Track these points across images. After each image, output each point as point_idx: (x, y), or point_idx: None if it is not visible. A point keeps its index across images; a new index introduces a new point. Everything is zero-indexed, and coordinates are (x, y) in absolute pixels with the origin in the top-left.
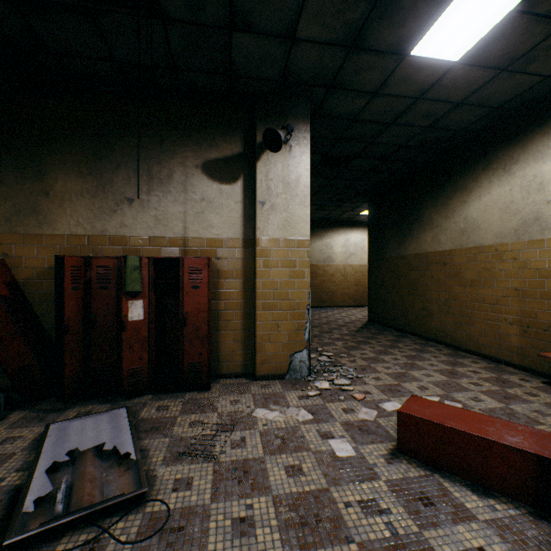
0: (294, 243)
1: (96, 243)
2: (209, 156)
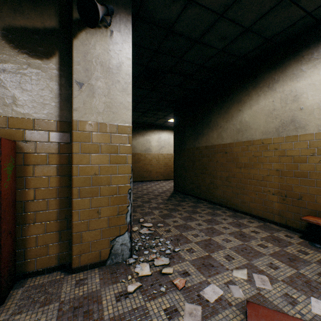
0: (116, 128)
1: None
2: (13, 21)
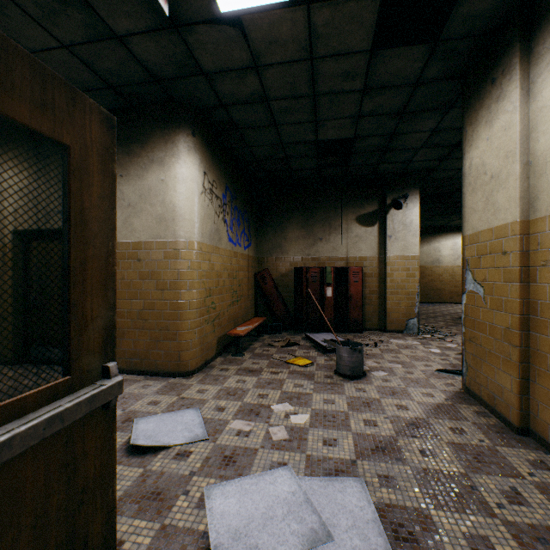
0: (409, 257)
1: (305, 260)
2: (359, 213)
